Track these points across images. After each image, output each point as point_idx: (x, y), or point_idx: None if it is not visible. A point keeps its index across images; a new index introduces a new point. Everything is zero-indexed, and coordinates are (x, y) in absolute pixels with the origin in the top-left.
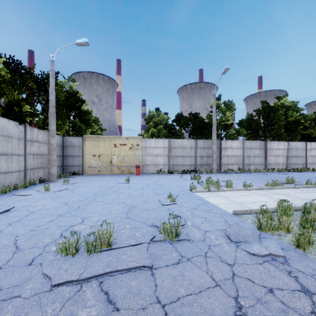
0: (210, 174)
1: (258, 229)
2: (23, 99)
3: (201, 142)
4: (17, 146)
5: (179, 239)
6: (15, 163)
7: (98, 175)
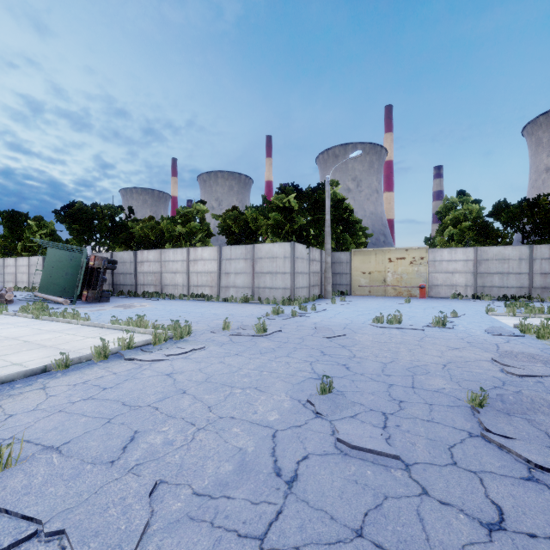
0: None
1: (521, 332)
2: (305, 224)
3: (544, 250)
4: (306, 266)
5: (445, 327)
6: (305, 280)
7: (368, 296)
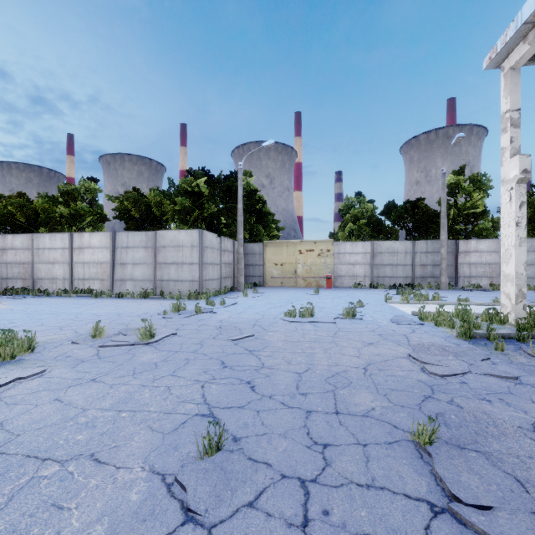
0: (436, 290)
1: (420, 320)
2: (217, 211)
3: (422, 245)
4: (217, 256)
5: (355, 318)
6: (215, 271)
7: (280, 287)
